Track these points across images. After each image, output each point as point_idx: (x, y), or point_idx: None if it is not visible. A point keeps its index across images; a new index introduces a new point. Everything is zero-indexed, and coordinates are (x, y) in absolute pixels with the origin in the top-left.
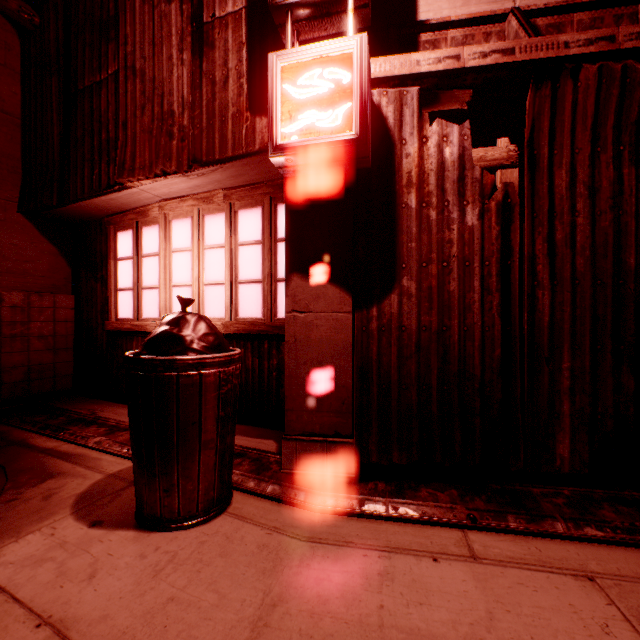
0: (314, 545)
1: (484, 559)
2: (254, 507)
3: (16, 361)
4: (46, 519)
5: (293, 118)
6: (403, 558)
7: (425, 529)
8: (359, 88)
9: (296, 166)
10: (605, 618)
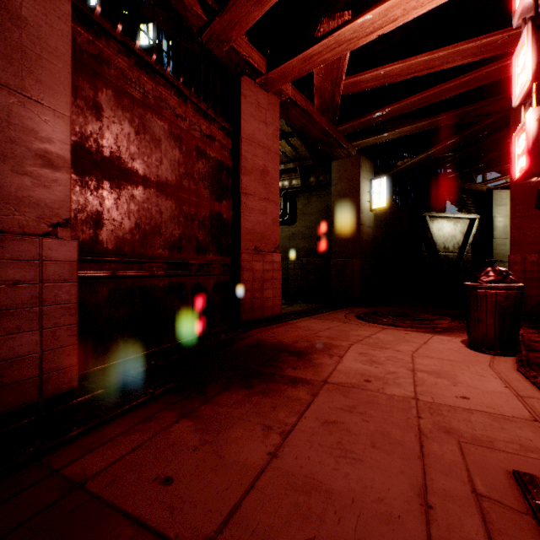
0: (487, 367)
1: (520, 398)
2: (504, 360)
3: (532, 293)
4: (457, 337)
5: (517, 164)
6: (498, 381)
7: (535, 391)
8: (525, 142)
9: (533, 182)
10: (498, 410)
